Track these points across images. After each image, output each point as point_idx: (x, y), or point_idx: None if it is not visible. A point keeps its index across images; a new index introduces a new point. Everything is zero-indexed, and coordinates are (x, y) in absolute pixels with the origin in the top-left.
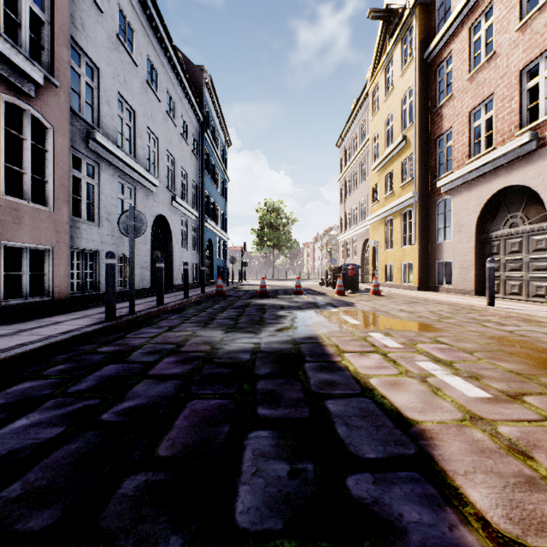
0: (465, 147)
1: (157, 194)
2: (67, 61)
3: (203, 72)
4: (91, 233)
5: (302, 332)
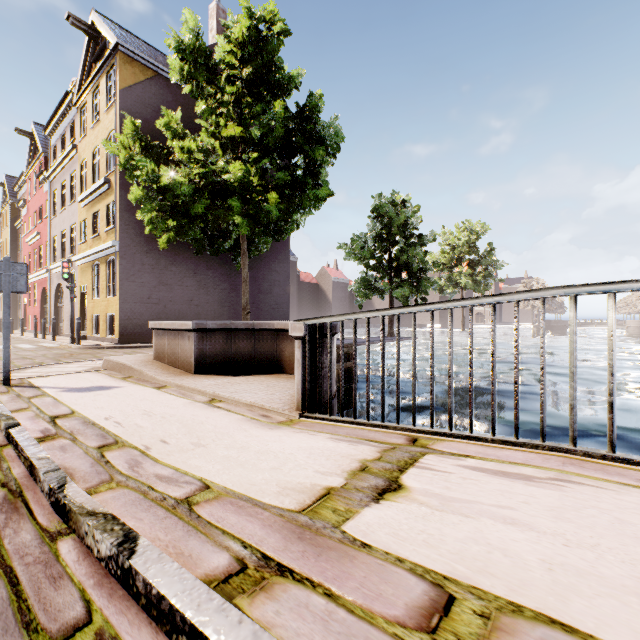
0: None
1: None
2: None
3: None
4: None
5: None
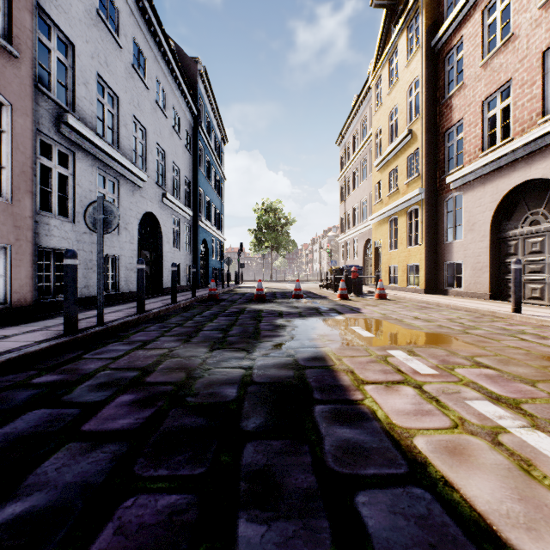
0: (478, 139)
1: (145, 189)
2: (31, 29)
3: (198, 64)
4: (64, 230)
5: (306, 349)
